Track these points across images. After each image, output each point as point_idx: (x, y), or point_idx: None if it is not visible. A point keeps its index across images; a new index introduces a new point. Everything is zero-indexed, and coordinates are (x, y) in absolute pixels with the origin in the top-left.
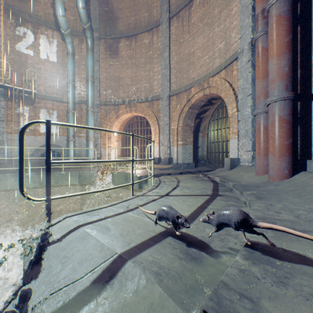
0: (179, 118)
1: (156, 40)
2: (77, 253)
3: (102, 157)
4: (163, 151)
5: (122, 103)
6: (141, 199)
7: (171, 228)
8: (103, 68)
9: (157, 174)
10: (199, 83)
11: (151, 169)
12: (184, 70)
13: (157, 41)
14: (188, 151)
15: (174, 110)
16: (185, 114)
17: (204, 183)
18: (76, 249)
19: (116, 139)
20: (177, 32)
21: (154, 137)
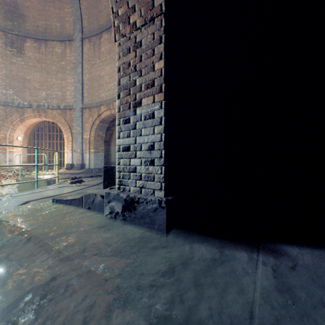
0: (91, 129)
1: (70, 53)
2: (4, 204)
3: (1, 163)
4: (76, 157)
5: (30, 106)
6: (43, 189)
7: (57, 195)
8: (3, 64)
9: (68, 178)
10: (107, 103)
11: (62, 174)
12: (96, 88)
13: (71, 55)
14: (100, 158)
15: (87, 122)
16: (97, 126)
17: (99, 180)
18: (2, 204)
19: (21, 144)
20: (89, 53)
21: (67, 144)
